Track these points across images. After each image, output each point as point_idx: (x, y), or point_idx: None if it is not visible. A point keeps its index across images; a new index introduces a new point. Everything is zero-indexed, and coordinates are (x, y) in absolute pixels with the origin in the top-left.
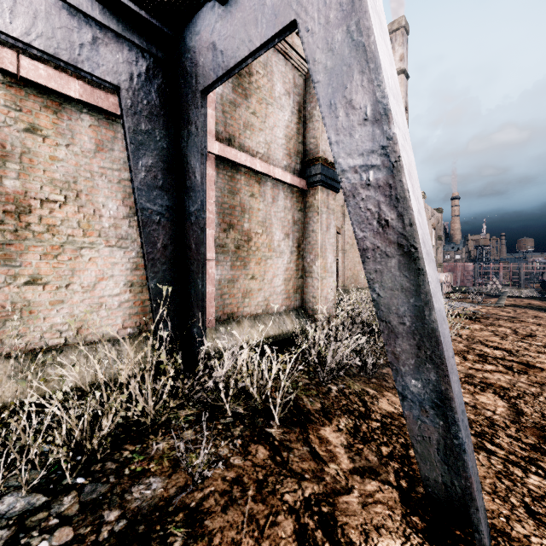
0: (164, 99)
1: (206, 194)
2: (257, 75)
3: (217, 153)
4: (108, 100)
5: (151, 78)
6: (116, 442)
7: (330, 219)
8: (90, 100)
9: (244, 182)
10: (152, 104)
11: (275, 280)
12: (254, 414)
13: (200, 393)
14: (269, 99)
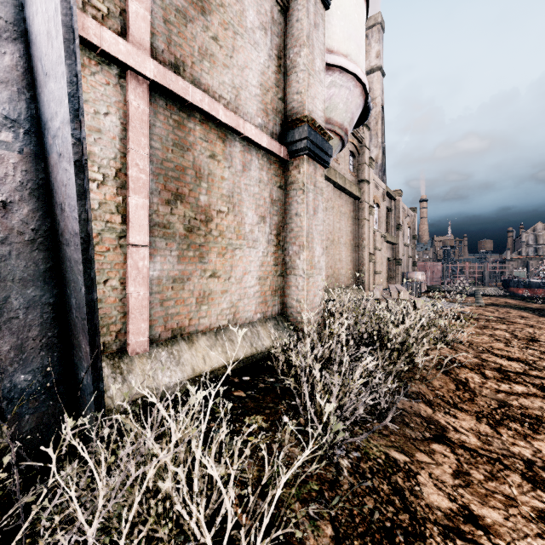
0: None
1: (134, 139)
2: None
3: (153, 77)
4: None
5: None
6: None
7: (318, 201)
8: None
9: (200, 135)
10: None
11: (247, 278)
12: None
13: None
14: (237, 27)
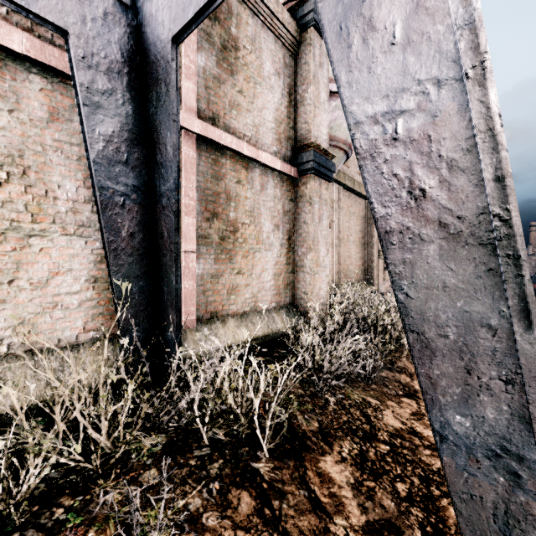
0: (127, 53)
1: (186, 177)
2: (244, 50)
3: (199, 132)
4: (64, 59)
5: (110, 26)
6: (50, 492)
7: (323, 210)
8: (40, 57)
9: (230, 167)
10: (112, 58)
11: (264, 275)
12: (238, 441)
13: (172, 414)
14: (257, 78)
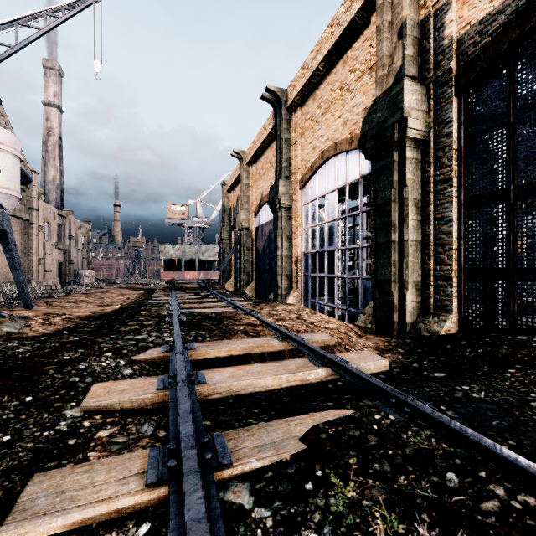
0: None
1: None
2: None
3: None
4: None
5: None
6: None
7: None
8: None
9: None
10: None
11: None
12: None
13: None
14: None
